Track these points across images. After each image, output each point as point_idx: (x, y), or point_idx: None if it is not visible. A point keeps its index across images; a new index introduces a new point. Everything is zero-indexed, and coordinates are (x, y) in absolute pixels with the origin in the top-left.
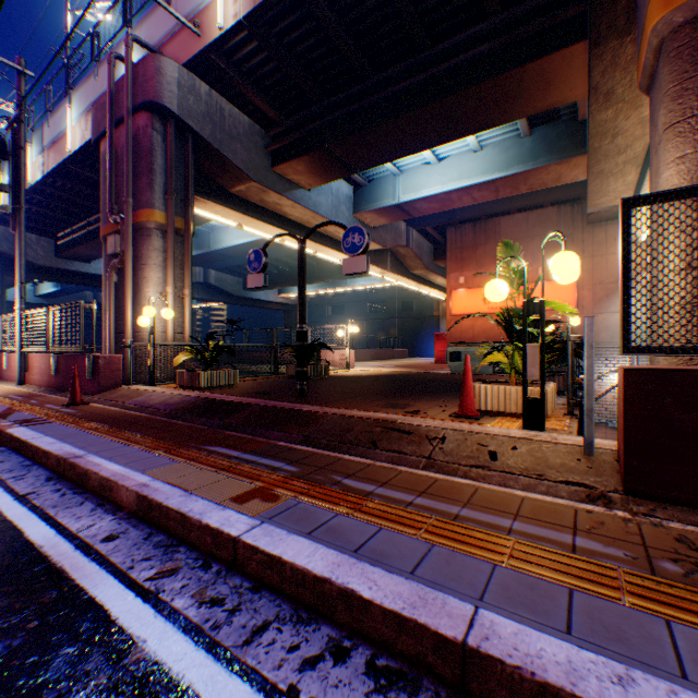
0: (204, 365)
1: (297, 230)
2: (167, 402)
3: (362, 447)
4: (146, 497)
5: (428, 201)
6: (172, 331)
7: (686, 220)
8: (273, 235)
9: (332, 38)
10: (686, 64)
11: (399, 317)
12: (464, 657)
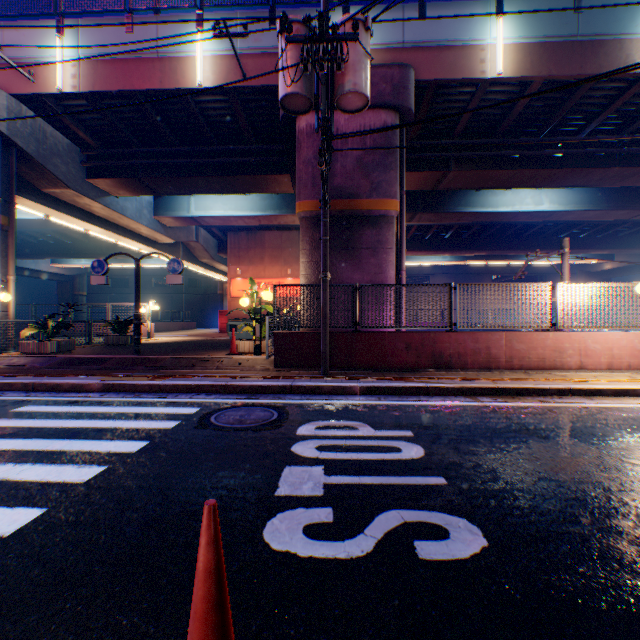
0: (48, 337)
1: (103, 224)
2: (38, 362)
3: (189, 367)
4: (111, 383)
5: (215, 218)
6: (0, 310)
7: (304, 283)
8: (79, 225)
9: (152, 122)
10: (304, 231)
11: (188, 293)
12: (226, 387)
